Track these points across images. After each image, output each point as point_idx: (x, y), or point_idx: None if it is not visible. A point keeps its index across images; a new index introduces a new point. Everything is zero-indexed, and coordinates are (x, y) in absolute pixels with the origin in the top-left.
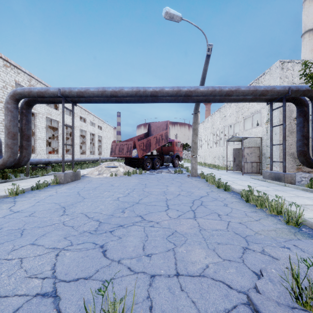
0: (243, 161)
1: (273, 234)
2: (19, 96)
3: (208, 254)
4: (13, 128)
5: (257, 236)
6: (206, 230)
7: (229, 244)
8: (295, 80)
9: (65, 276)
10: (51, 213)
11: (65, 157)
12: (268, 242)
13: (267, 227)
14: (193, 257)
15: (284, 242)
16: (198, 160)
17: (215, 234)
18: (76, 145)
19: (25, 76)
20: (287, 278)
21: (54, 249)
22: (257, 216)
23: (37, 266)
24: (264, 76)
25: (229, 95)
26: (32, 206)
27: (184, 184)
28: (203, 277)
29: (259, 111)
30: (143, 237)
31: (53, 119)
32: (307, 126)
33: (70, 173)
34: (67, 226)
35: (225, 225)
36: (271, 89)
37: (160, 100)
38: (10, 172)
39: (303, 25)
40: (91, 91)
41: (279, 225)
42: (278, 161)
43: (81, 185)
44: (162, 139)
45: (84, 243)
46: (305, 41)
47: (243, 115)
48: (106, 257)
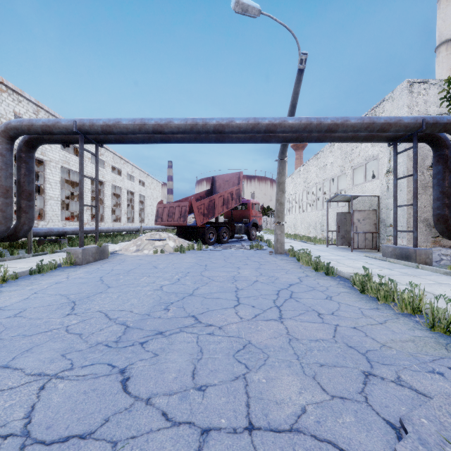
0: (352, 231)
1: (411, 348)
2: (15, 132)
3: (304, 386)
4: (6, 180)
5: (385, 351)
6: (299, 340)
7: (339, 367)
8: (430, 110)
9: (46, 431)
10: (51, 311)
11: (90, 225)
12: (404, 362)
13: (399, 334)
14: (279, 393)
15: (433, 363)
16: (285, 230)
17: (315, 347)
18: (106, 208)
19: (29, 105)
20: (450, 436)
21: (40, 376)
22: (382, 317)
23: (0, 410)
24: (384, 104)
25: (332, 131)
26: (23, 299)
27: (264, 265)
28: (296, 432)
29: (376, 156)
30: (195, 353)
31: (72, 169)
32: (449, 178)
33: (92, 249)
34: (71, 334)
35: (330, 331)
36: (395, 121)
37: (228, 139)
38: (5, 248)
39: (438, 34)
40: (124, 124)
41: (418, 332)
42: (406, 231)
43: (109, 266)
44: (231, 198)
45: (94, 365)
46: (441, 57)
47: (351, 163)
48: (126, 393)
